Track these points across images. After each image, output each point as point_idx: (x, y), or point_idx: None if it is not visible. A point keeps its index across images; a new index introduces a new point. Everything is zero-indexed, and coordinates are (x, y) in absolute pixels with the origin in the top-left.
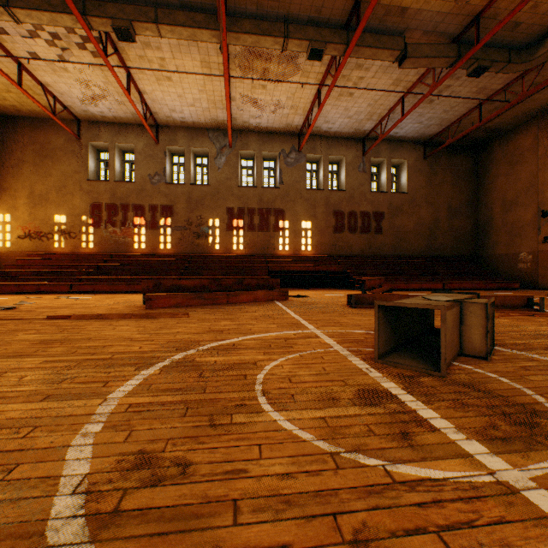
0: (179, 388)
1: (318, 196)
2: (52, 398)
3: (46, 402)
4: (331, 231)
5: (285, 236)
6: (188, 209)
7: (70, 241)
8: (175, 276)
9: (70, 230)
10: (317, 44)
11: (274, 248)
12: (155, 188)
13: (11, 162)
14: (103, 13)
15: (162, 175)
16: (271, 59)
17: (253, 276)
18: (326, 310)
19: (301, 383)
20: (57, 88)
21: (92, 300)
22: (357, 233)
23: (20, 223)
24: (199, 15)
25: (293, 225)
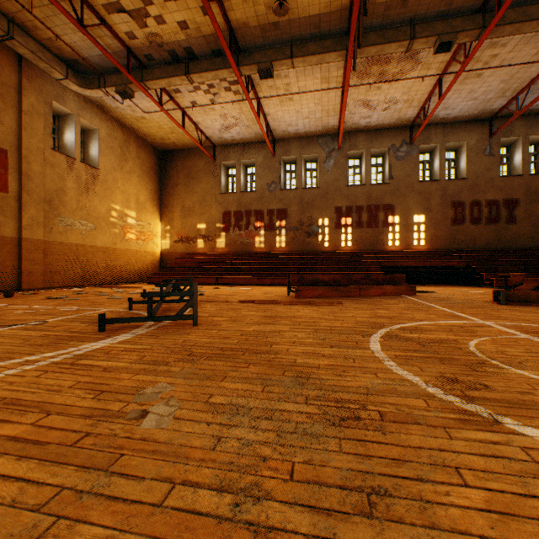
0: (414, 350)
1: (432, 188)
2: (335, 347)
3: (335, 348)
4: (448, 224)
5: (395, 231)
6: (300, 211)
7: (208, 244)
8: (294, 272)
9: (208, 235)
10: (446, 36)
11: (383, 244)
12: (272, 195)
13: (170, 185)
14: (250, 61)
15: (277, 182)
16: (389, 61)
17: (364, 271)
18: (472, 305)
19: (517, 356)
20: (204, 124)
21: (243, 291)
22: (481, 224)
23: (175, 231)
24: (327, 41)
25: (403, 220)
